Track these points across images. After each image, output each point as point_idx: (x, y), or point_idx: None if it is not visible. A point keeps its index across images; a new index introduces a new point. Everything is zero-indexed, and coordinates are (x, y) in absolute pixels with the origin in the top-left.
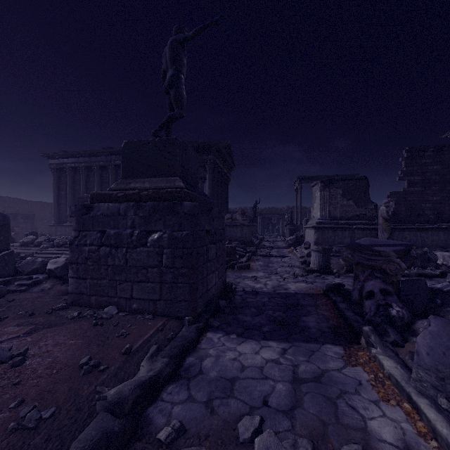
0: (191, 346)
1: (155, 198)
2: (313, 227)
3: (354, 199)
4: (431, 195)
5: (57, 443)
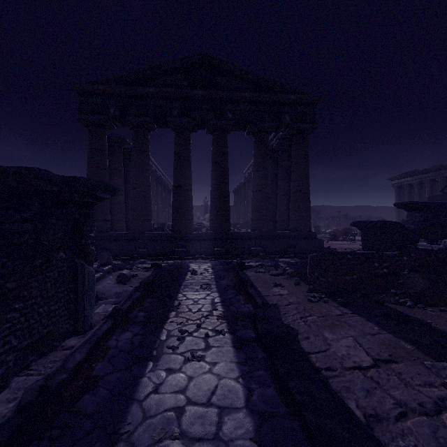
0: None
1: None
2: None
3: None
4: None
5: None
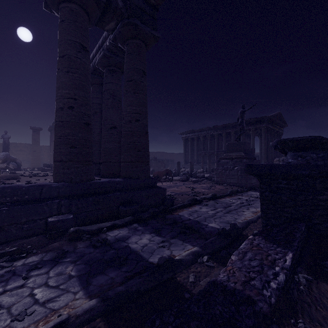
0: (245, 191)
1: (236, 158)
2: None
3: None
4: None
5: (226, 191)
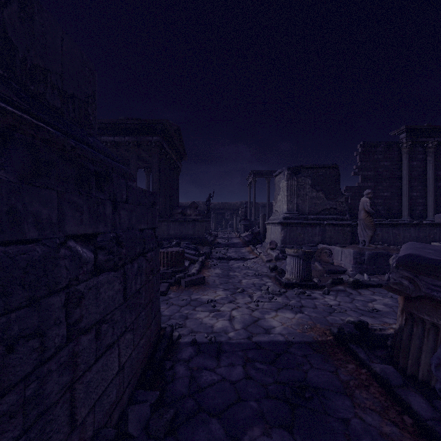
0: None
1: None
2: (280, 223)
3: (324, 190)
4: (382, 191)
5: None
